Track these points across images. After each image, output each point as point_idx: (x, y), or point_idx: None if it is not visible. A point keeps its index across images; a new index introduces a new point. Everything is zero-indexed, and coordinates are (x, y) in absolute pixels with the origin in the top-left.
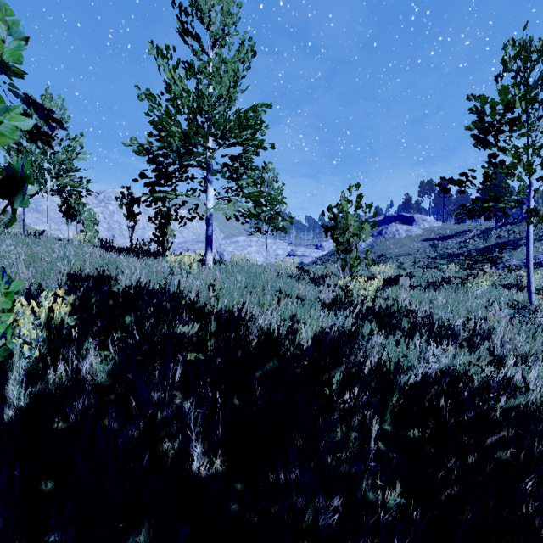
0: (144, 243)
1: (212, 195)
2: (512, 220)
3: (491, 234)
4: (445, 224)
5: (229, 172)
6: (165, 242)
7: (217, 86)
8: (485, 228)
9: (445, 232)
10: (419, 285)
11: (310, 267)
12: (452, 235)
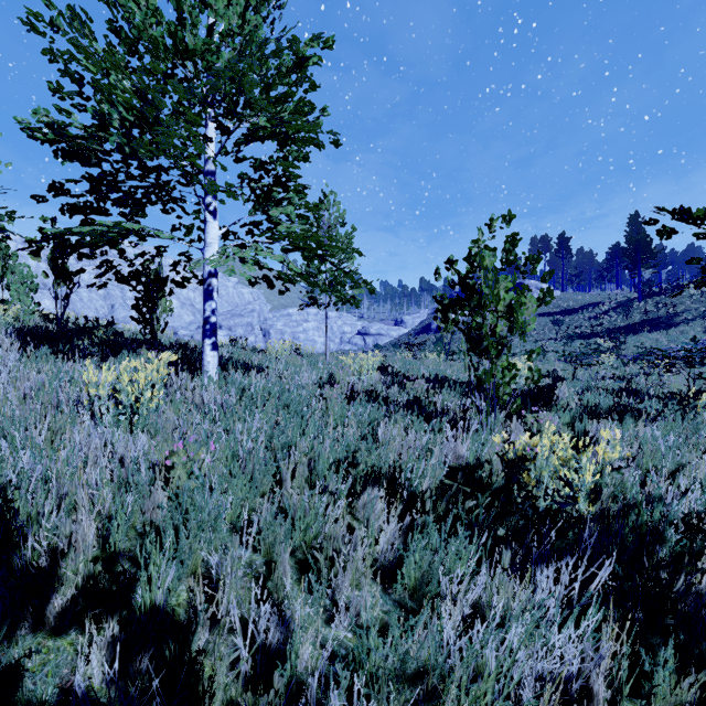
0: (100, 327)
1: (215, 236)
2: (657, 289)
3: (632, 308)
4: (564, 293)
5: (255, 197)
6: (155, 321)
7: (217, 0)
8: (626, 300)
9: (568, 304)
10: (598, 405)
11: (395, 359)
12: (577, 308)
